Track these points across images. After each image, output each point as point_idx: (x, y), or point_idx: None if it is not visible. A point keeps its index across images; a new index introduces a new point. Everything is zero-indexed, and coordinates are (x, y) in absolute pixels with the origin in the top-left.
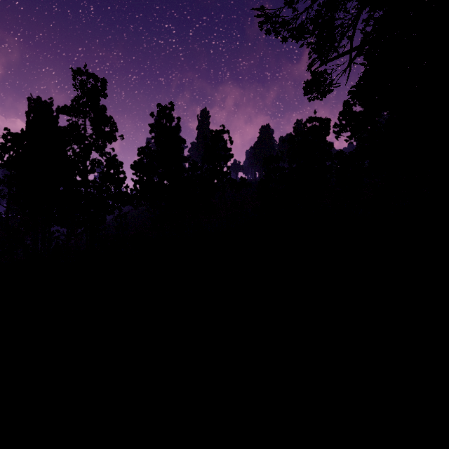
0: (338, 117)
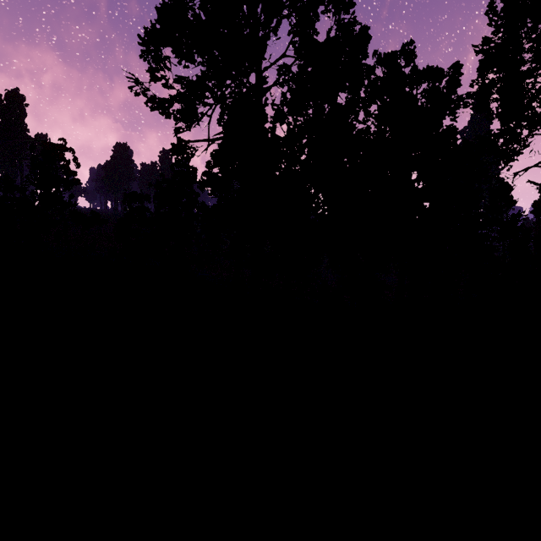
0: (201, 176)
